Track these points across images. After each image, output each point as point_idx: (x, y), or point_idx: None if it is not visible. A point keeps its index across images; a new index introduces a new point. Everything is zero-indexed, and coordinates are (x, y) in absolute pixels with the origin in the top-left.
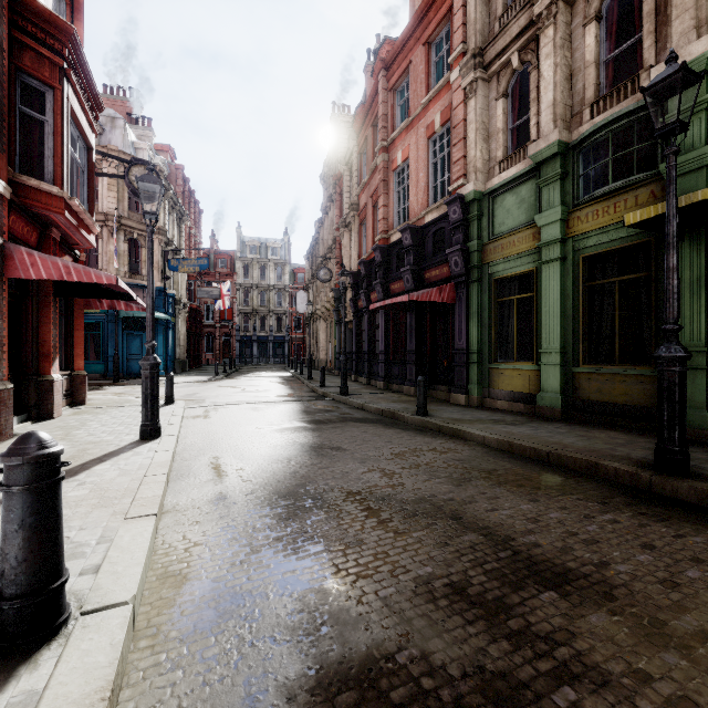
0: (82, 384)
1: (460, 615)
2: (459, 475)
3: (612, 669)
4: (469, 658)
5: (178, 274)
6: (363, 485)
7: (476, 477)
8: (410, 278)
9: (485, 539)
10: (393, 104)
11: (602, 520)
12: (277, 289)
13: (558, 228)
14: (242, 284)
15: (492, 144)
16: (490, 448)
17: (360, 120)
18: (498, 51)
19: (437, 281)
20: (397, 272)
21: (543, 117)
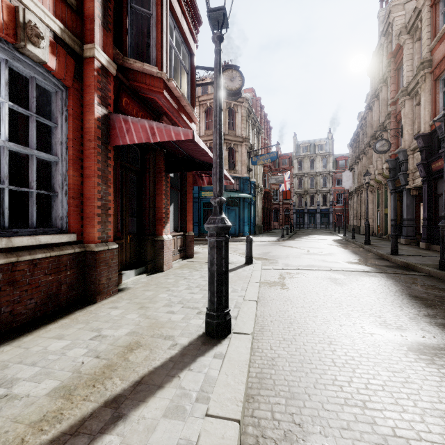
0: (191, 242)
1: None
2: None
3: None
4: None
5: (257, 169)
6: None
7: None
8: None
9: None
10: None
11: None
12: (322, 174)
13: None
14: (297, 174)
15: None
16: None
17: None
18: None
19: None
20: None
21: None
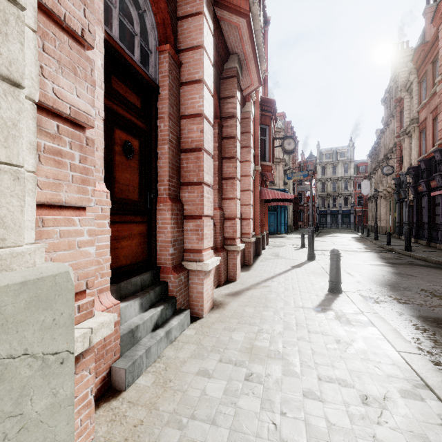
0: (267, 236)
1: None
2: None
3: None
4: None
5: (289, 180)
6: (430, 288)
7: None
8: None
9: None
10: None
11: None
12: (344, 179)
13: None
14: (320, 179)
15: None
16: None
17: (419, 60)
18: None
19: None
20: None
21: None
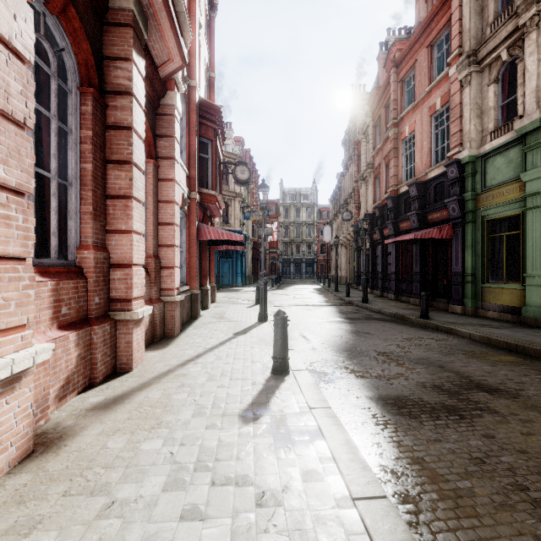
0: (214, 291)
1: (437, 392)
2: (447, 351)
3: (501, 411)
4: (438, 401)
5: (247, 221)
6: (387, 350)
7: (458, 353)
8: (416, 219)
9: (455, 375)
10: (401, 91)
11: (534, 377)
12: (307, 224)
13: (540, 183)
14: (284, 222)
15: (485, 118)
16: (474, 341)
17: (374, 102)
18: (489, 50)
19: (438, 221)
20: (405, 215)
21: (527, 100)
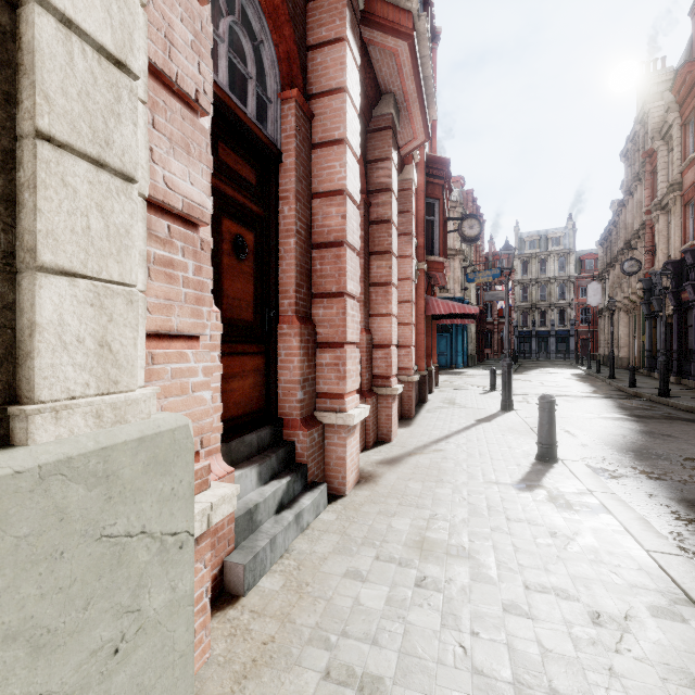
0: (436, 373)
1: None
2: None
3: None
4: None
5: (470, 283)
6: None
7: None
8: None
9: None
10: None
11: None
12: (558, 281)
13: None
14: (520, 281)
15: None
16: None
17: (683, 88)
18: None
19: None
20: None
21: None
